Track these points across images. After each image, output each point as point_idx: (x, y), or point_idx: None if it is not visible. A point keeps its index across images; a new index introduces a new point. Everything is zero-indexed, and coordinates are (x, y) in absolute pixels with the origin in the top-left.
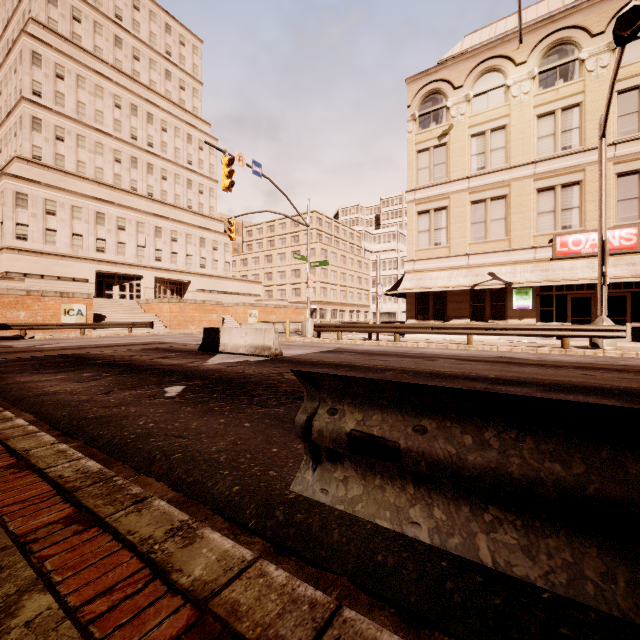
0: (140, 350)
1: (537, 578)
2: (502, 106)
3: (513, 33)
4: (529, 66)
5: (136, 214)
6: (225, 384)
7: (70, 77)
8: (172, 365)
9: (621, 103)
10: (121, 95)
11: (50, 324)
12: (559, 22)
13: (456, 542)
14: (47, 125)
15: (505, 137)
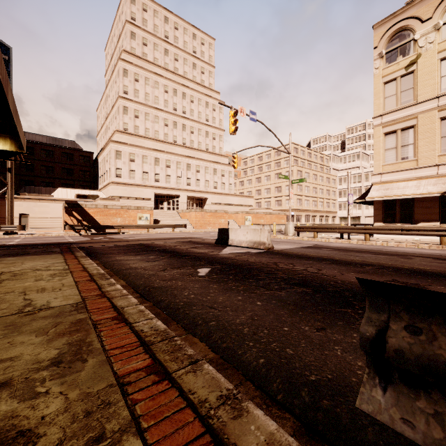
0: (180, 242)
1: None
2: None
3: None
4: None
5: (176, 157)
6: (236, 269)
7: (141, 79)
8: (200, 253)
9: None
10: (168, 84)
11: (132, 225)
12: None
13: None
14: (130, 110)
15: None
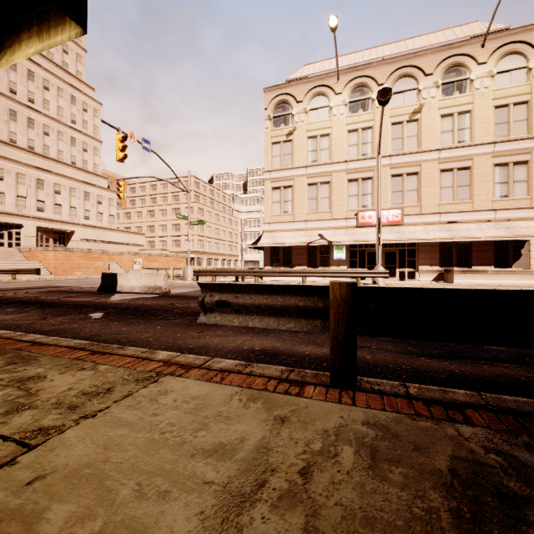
0: (40, 292)
1: (260, 326)
2: (327, 120)
3: (334, 72)
4: (343, 96)
5: (16, 165)
6: (134, 311)
7: None
8: (82, 301)
9: (393, 131)
10: None
11: None
12: (360, 71)
13: (244, 324)
14: None
15: (329, 142)
